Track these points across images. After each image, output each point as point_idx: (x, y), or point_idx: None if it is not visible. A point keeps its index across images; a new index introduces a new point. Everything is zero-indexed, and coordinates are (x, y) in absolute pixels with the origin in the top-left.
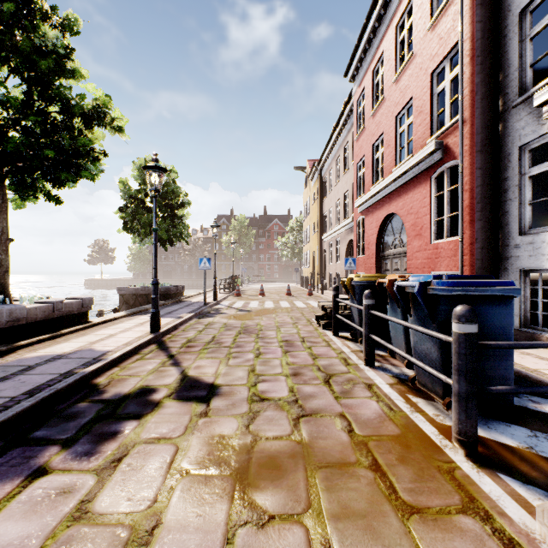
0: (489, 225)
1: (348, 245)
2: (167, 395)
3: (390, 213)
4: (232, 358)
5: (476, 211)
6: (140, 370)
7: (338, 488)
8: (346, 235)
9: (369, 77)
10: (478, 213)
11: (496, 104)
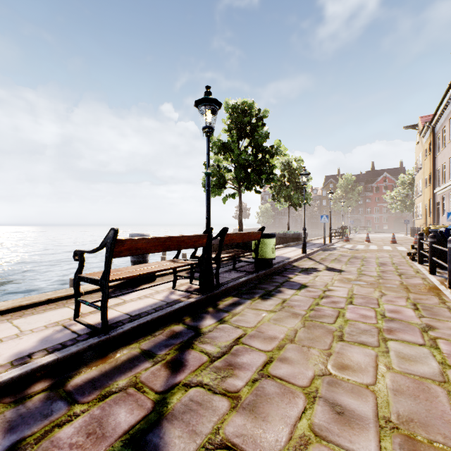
0: None
1: None
2: (323, 269)
3: None
4: (348, 265)
5: None
6: (307, 264)
7: (388, 288)
8: None
9: None
10: None
11: None
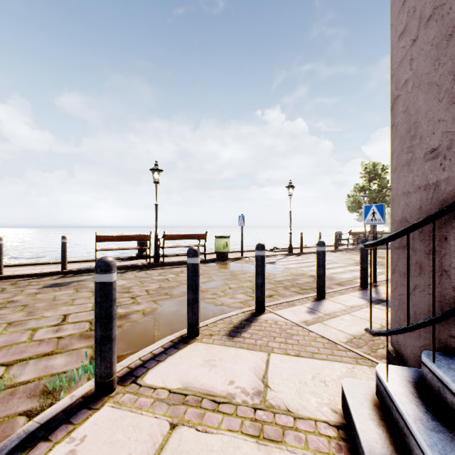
0: None
1: None
2: None
3: None
4: None
5: None
6: None
7: None
8: None
9: None
10: None
11: None
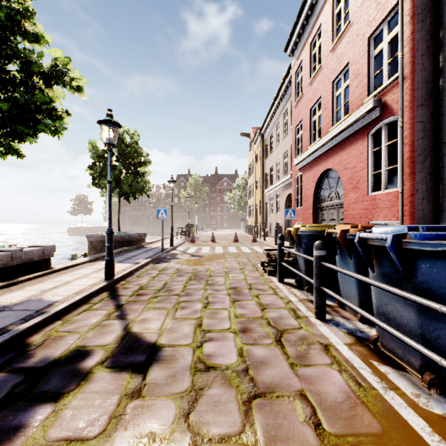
0: (429, 177)
1: (286, 198)
2: (101, 360)
3: (326, 169)
4: (180, 308)
5: (417, 163)
6: (82, 324)
7: None
8: (285, 189)
9: (307, 50)
10: (419, 165)
11: (436, 60)
